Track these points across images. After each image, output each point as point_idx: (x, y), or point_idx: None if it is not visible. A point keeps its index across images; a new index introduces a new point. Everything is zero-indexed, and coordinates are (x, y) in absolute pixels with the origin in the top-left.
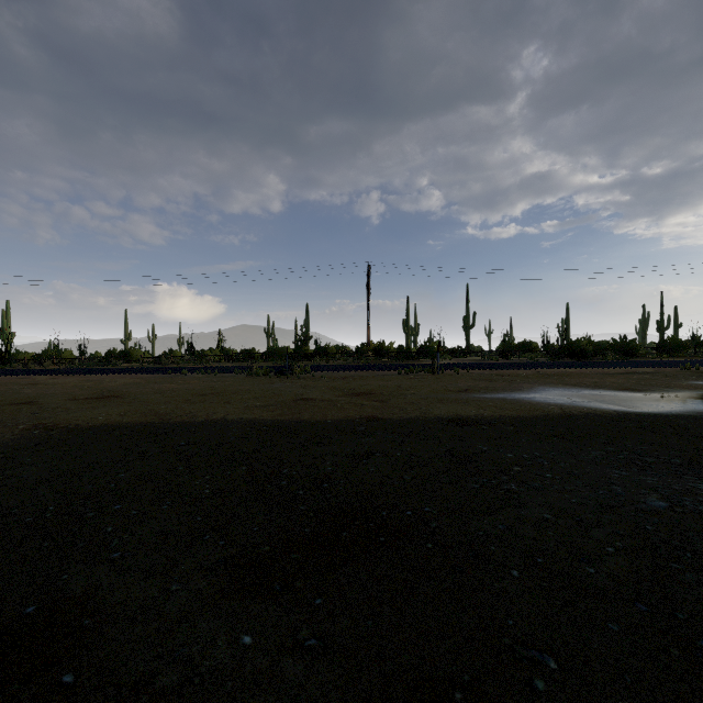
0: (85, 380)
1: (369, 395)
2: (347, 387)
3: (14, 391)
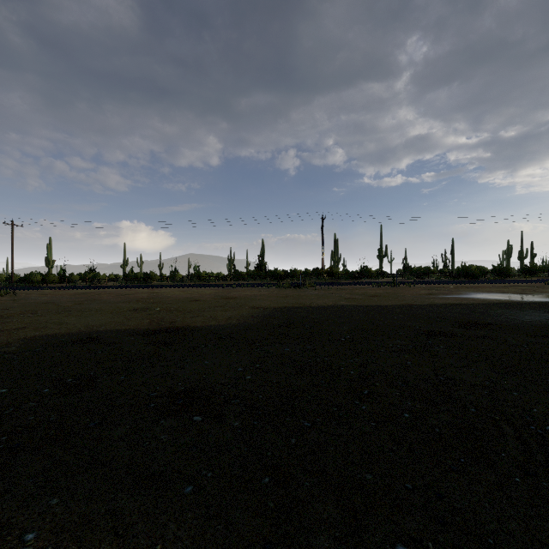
0: (180, 291)
1: (380, 297)
2: (358, 293)
3: (162, 296)
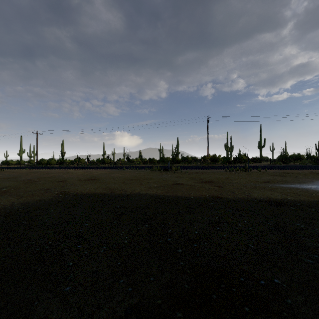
0: (86, 171)
1: (211, 183)
2: (199, 177)
3: (60, 176)
